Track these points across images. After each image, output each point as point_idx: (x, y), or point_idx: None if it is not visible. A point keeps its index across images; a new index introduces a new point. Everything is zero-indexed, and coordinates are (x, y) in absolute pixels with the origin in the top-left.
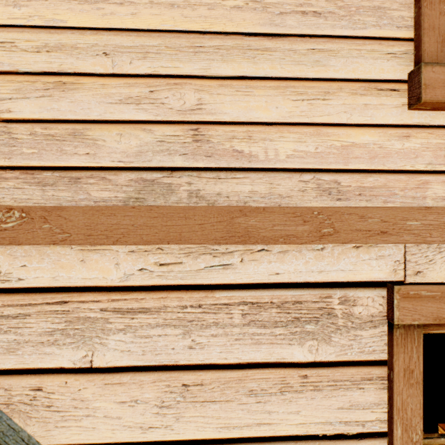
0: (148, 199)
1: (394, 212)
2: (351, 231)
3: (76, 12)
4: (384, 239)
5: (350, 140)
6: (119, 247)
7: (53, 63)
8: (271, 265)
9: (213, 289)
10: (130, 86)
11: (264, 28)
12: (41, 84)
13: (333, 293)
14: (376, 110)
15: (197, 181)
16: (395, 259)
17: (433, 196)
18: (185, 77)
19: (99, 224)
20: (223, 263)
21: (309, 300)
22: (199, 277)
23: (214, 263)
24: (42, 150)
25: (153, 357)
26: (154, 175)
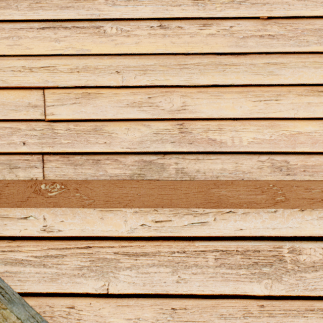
0: (147, 175)
1: None
2: (298, 199)
3: (97, 44)
4: None
5: (296, 130)
6: (127, 208)
7: (81, 80)
8: (236, 223)
9: (193, 240)
10: (134, 94)
11: (231, 49)
12: (73, 95)
13: (283, 244)
14: (317, 107)
15: (182, 161)
16: None
17: None
18: (173, 86)
19: (113, 193)
20: (201, 221)
21: (265, 249)
22: (184, 231)
23: (194, 221)
24: (74, 141)
25: (150, 287)
26: (151, 157)
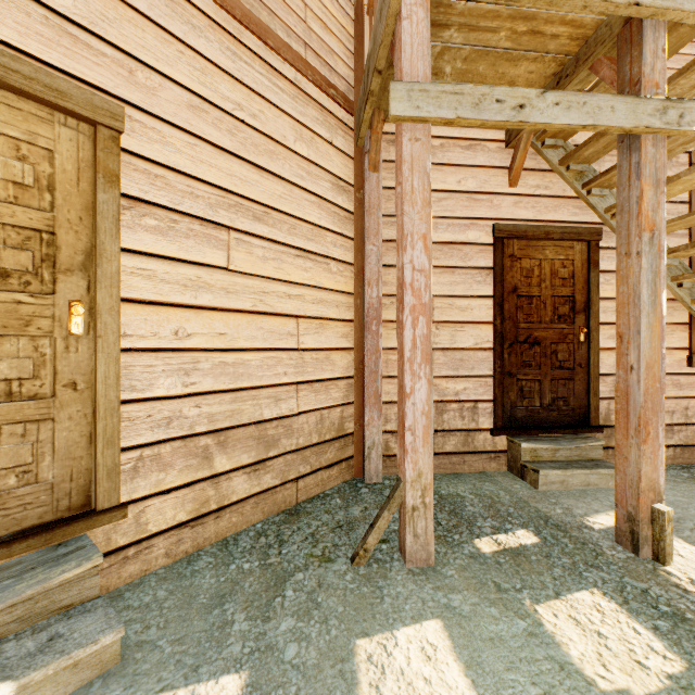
0: None
1: None
2: None
3: None
4: None
5: None
6: None
7: None
8: None
9: None
10: None
11: None
12: None
13: None
14: None
15: None
16: None
17: None
18: None
19: None
20: None
21: None
22: None
23: None
24: None
25: None
26: None
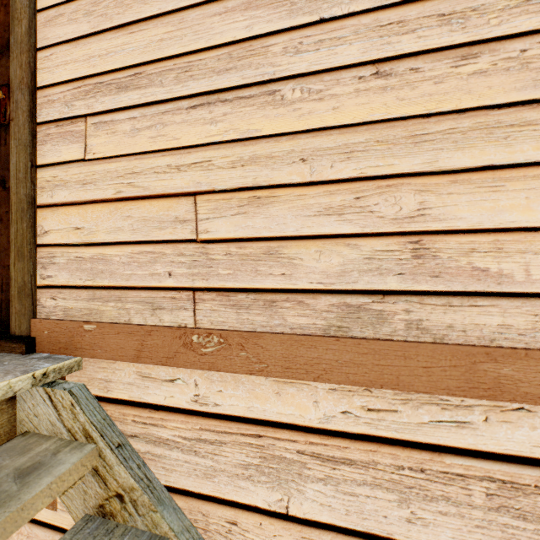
0: (353, 329)
1: None
2: None
3: (270, 119)
4: None
5: None
6: (318, 382)
7: (247, 177)
8: (536, 432)
9: (441, 451)
10: (331, 194)
11: (523, 94)
12: (236, 201)
13: None
14: None
15: (418, 308)
16: None
17: None
18: (401, 176)
19: (297, 356)
20: (456, 420)
21: None
22: (421, 432)
23: (443, 418)
24: (236, 271)
25: (359, 520)
26: (360, 300)
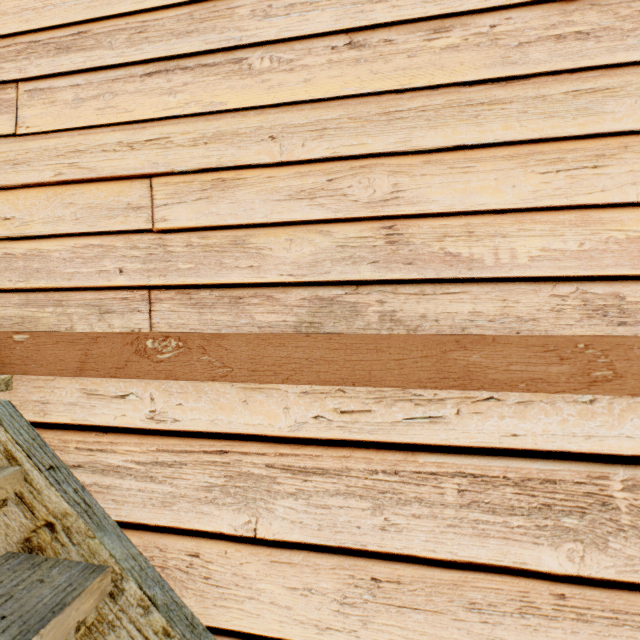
0: (325, 324)
1: None
2: None
3: (237, 90)
4: None
5: None
6: (289, 386)
7: (211, 157)
8: (504, 421)
9: (414, 451)
10: (302, 176)
11: (493, 71)
12: (198, 184)
13: (611, 471)
14: None
15: (392, 298)
16: None
17: None
18: (375, 156)
19: (265, 356)
20: (430, 415)
21: (567, 480)
22: (395, 432)
23: (416, 414)
24: (199, 264)
25: (332, 534)
26: (332, 292)
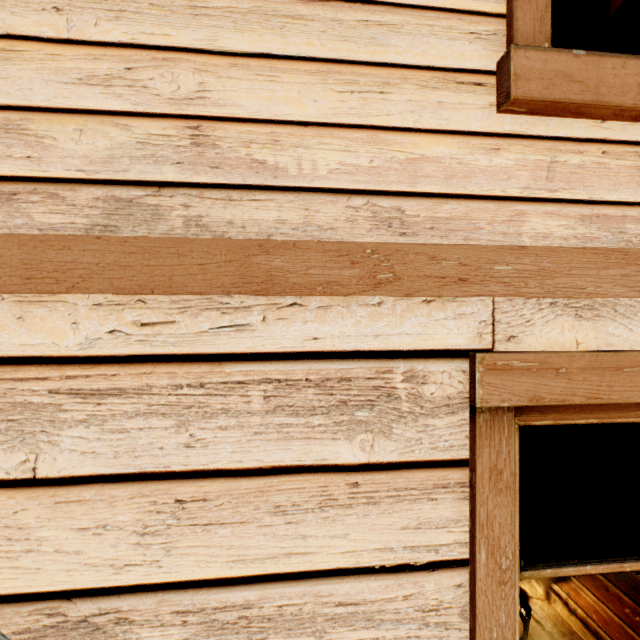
0: (123, 228)
1: (477, 252)
2: (418, 277)
3: None
4: (463, 290)
5: (418, 152)
6: (79, 298)
7: None
8: (307, 326)
9: (221, 361)
10: (95, 59)
11: None
12: None
13: (395, 366)
14: (454, 111)
15: (198, 203)
16: (480, 318)
17: (531, 233)
18: (179, 50)
19: (44, 261)
20: (237, 323)
21: (360, 376)
22: (201, 343)
23: (223, 323)
24: None
25: (131, 460)
26: (132, 192)
